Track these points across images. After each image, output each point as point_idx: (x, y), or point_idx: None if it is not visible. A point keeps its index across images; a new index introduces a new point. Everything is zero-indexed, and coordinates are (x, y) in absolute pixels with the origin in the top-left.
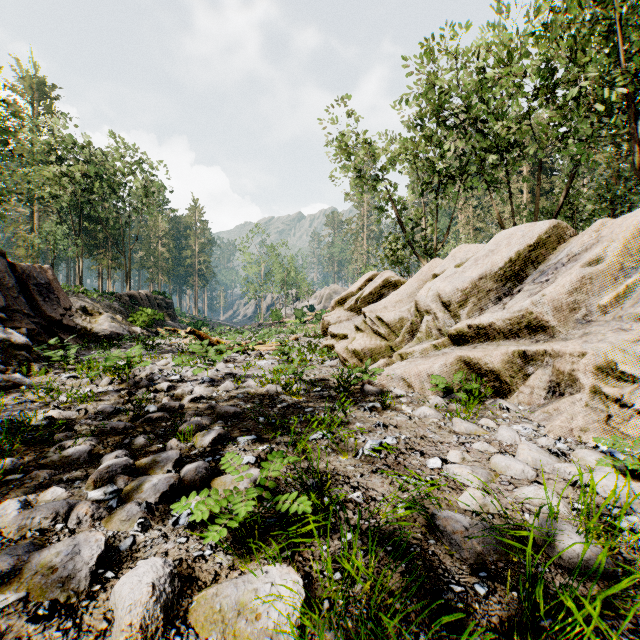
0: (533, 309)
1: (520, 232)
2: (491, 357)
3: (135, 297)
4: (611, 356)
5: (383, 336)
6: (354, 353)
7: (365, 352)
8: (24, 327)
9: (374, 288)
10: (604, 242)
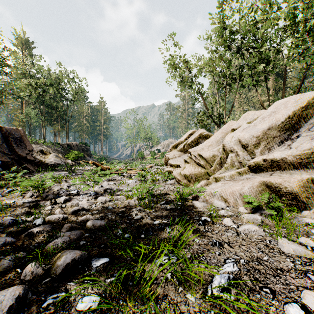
0: None
1: (292, 100)
2: (289, 182)
3: (70, 145)
4: None
5: (202, 166)
6: (185, 176)
7: (191, 176)
8: (3, 160)
9: (194, 138)
10: None
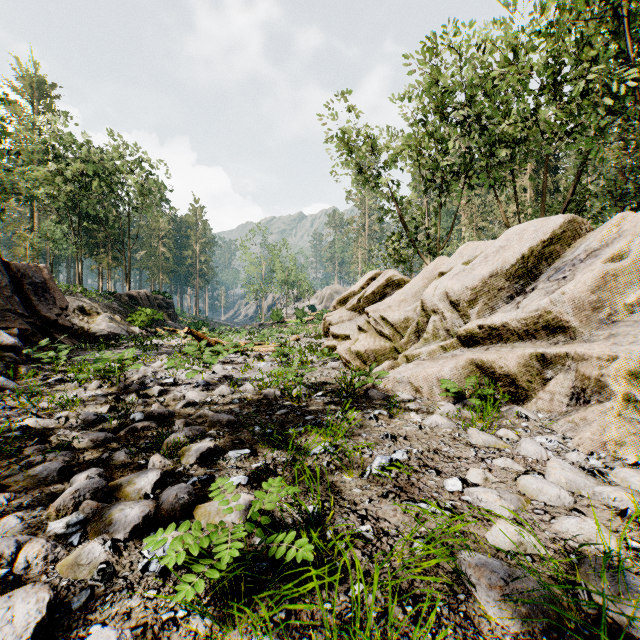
0: (552, 308)
1: (532, 227)
2: (506, 360)
3: (135, 297)
4: None
5: (387, 337)
6: (357, 355)
7: (369, 354)
8: (17, 327)
9: (377, 287)
10: (627, 236)
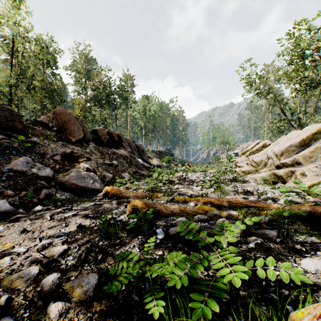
0: (296, 157)
1: (311, 127)
2: (280, 172)
3: (161, 152)
4: (304, 170)
5: (254, 166)
6: (242, 172)
7: (246, 171)
8: None
9: (258, 147)
10: None
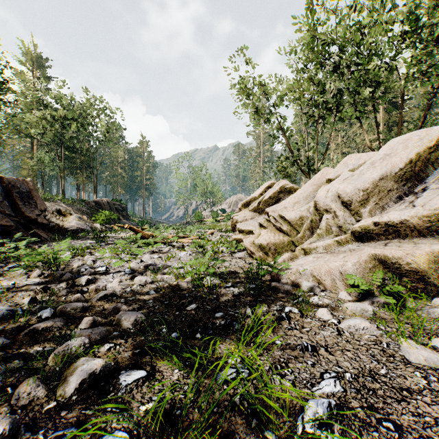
0: None
1: (415, 137)
2: (413, 256)
3: (99, 203)
4: None
5: (285, 232)
6: (260, 247)
7: (270, 246)
8: (4, 224)
9: (273, 193)
10: None
